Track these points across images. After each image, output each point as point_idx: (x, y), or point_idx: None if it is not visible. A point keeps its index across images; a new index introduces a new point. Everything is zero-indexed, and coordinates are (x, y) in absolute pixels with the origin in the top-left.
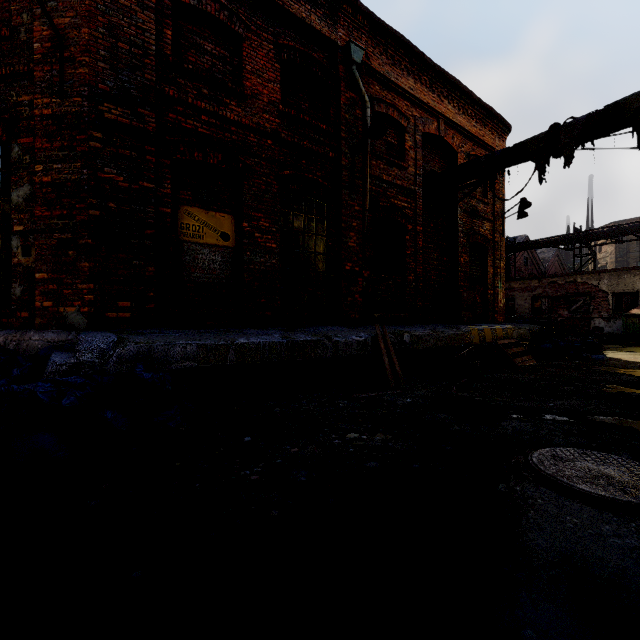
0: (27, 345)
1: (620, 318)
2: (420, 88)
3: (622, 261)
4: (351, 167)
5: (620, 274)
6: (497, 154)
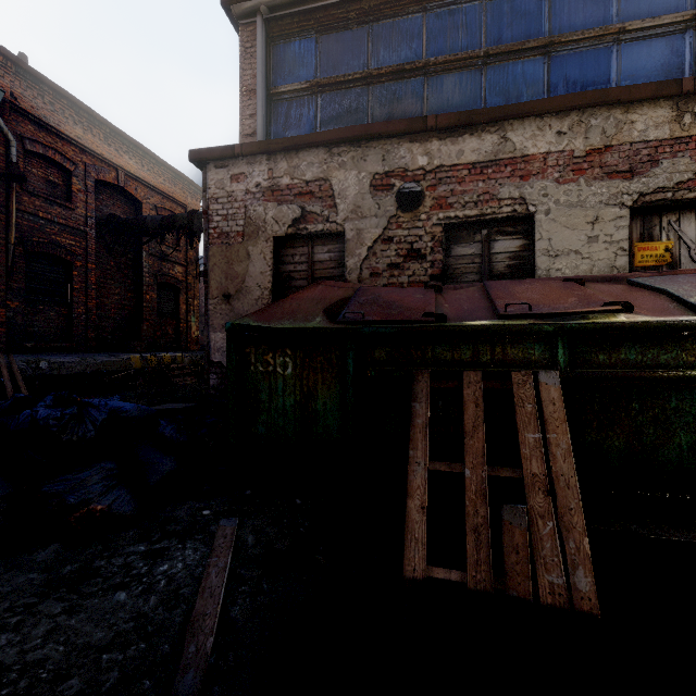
0: None
1: None
2: (92, 139)
3: None
4: None
5: None
6: (159, 218)
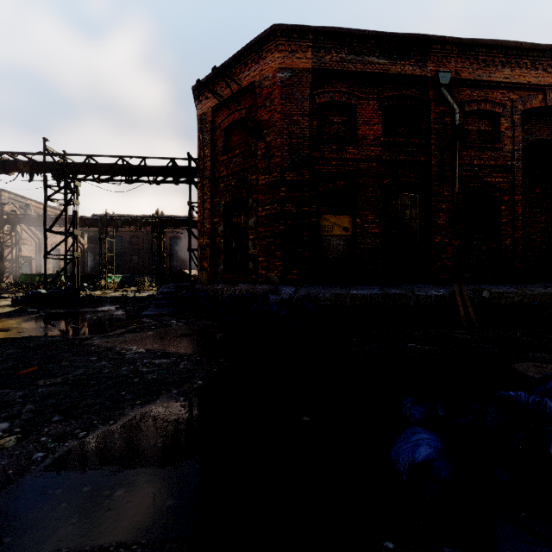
0: (256, 291)
1: None
2: (518, 72)
3: None
4: (440, 164)
5: None
6: None
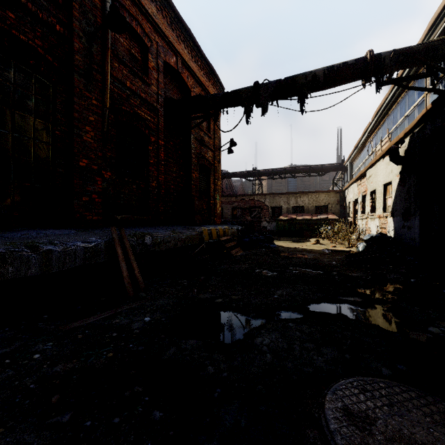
0: None
1: (274, 221)
2: (162, 20)
3: (270, 191)
4: (87, 55)
5: (274, 196)
6: (220, 94)
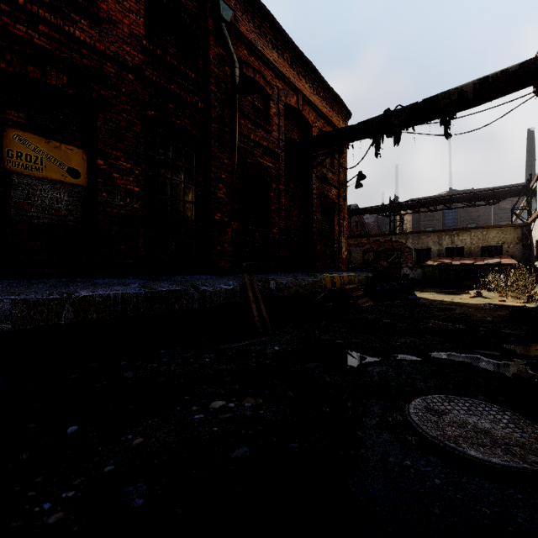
0: None
1: (419, 267)
2: (283, 63)
3: (416, 227)
4: (220, 121)
5: (419, 235)
6: (345, 129)
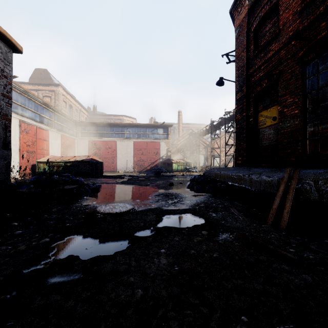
0: None
1: None
2: None
3: None
4: None
5: None
6: None
